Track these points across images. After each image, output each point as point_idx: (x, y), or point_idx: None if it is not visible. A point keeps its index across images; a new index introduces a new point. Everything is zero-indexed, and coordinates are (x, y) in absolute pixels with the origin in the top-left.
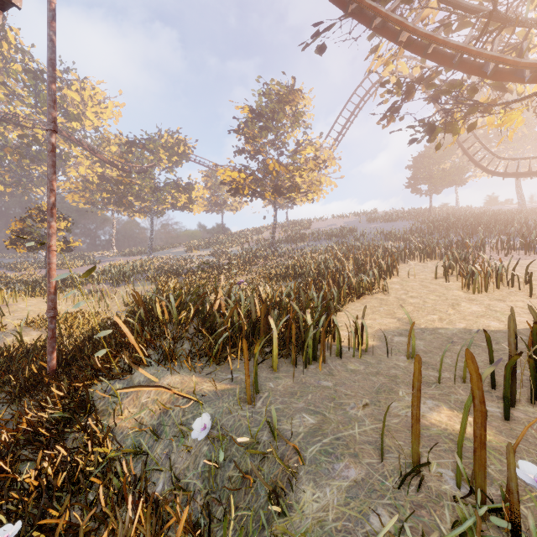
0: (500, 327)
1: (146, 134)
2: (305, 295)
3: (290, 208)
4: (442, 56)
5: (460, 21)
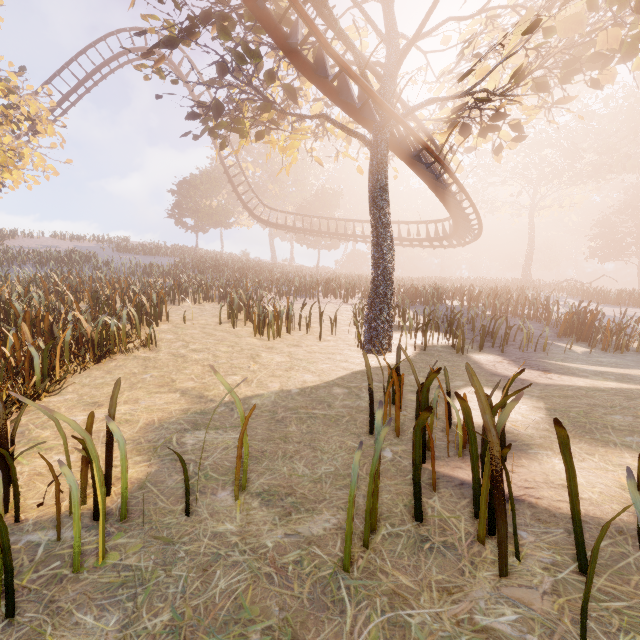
0: (317, 380)
1: None
2: None
3: None
4: None
5: None
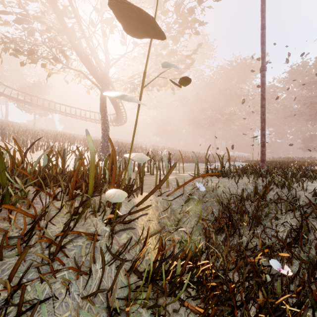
0: None
1: None
2: None
3: None
4: (66, 25)
5: None
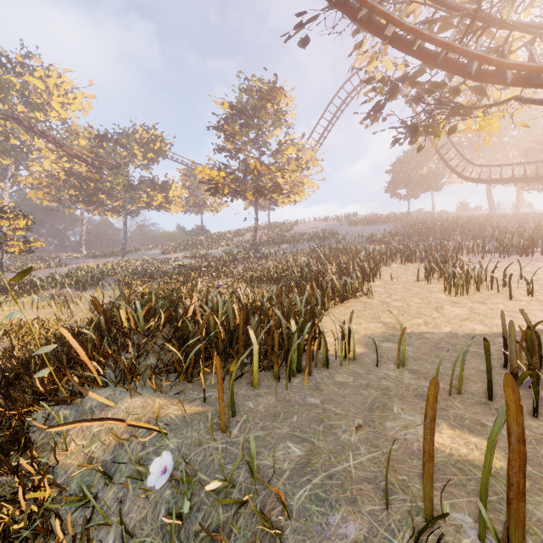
0: (485, 331)
1: (119, 128)
2: (288, 299)
3: (272, 210)
4: (427, 54)
5: (442, 22)
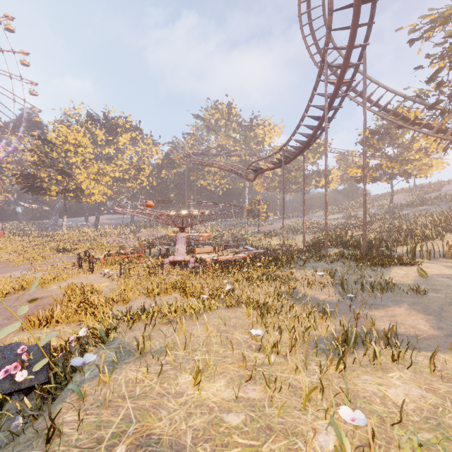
0: None
1: (300, 145)
2: None
3: None
4: None
5: None
